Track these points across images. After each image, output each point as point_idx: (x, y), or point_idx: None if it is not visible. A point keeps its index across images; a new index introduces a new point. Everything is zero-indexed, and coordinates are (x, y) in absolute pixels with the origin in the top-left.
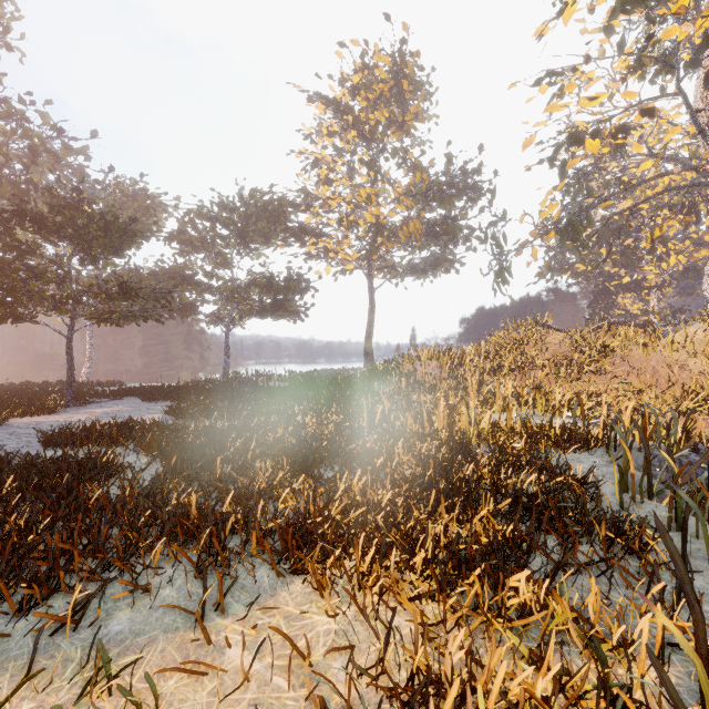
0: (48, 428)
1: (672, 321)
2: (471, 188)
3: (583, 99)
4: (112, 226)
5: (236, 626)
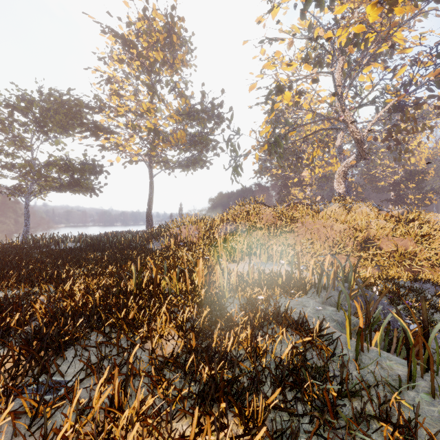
0: None
1: (322, 203)
2: (217, 116)
3: (284, 64)
4: None
5: None
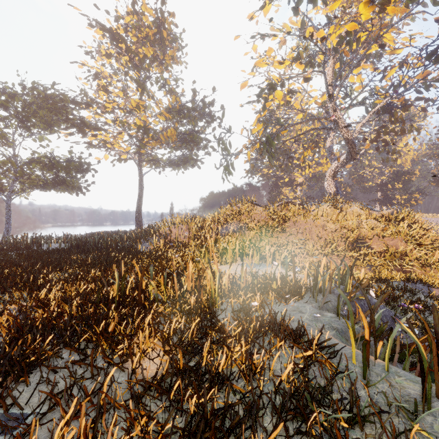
0: None
1: (313, 202)
2: (208, 114)
3: (276, 61)
4: None
5: None
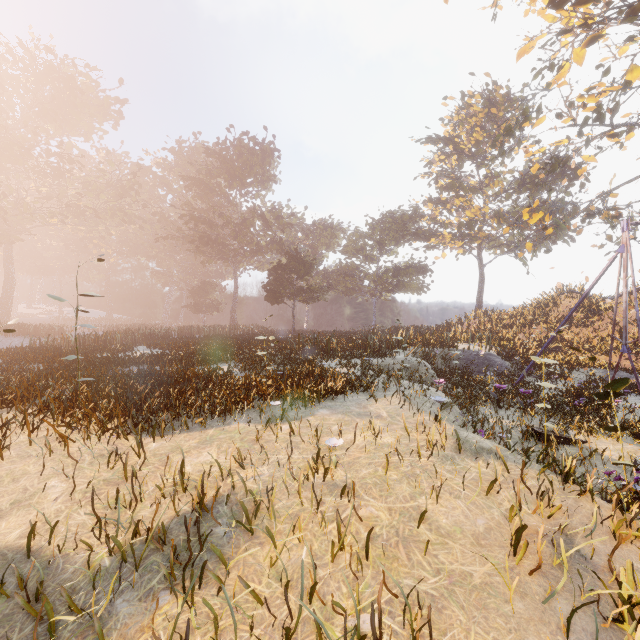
0: None
1: None
2: (568, 170)
3: (551, 144)
4: (306, 264)
5: None
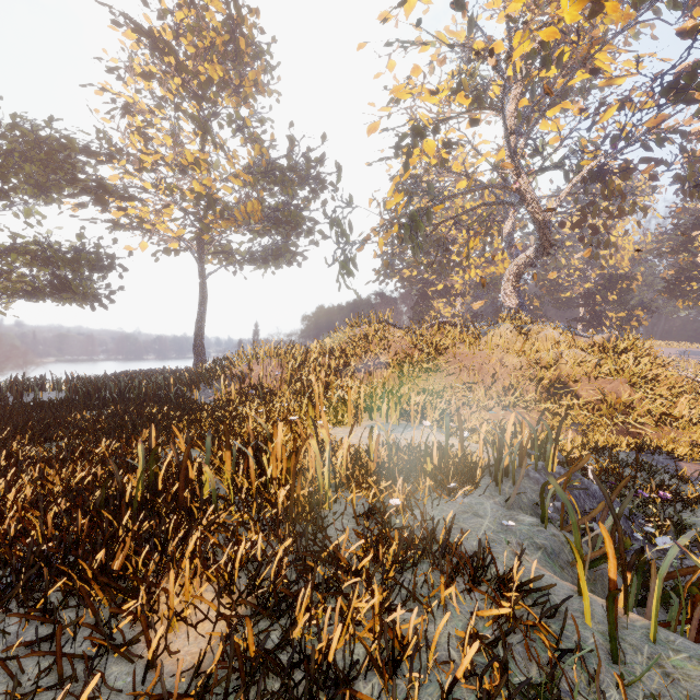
0: None
1: (483, 323)
2: (314, 179)
3: (426, 90)
4: None
5: None
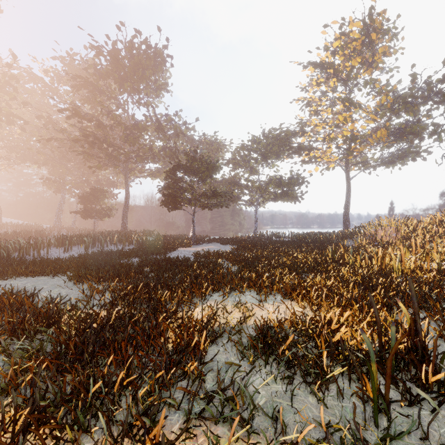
0: (191, 252)
1: None
2: (435, 94)
3: None
4: (209, 165)
5: (270, 305)
